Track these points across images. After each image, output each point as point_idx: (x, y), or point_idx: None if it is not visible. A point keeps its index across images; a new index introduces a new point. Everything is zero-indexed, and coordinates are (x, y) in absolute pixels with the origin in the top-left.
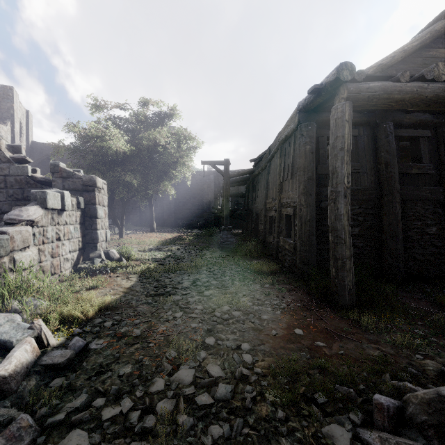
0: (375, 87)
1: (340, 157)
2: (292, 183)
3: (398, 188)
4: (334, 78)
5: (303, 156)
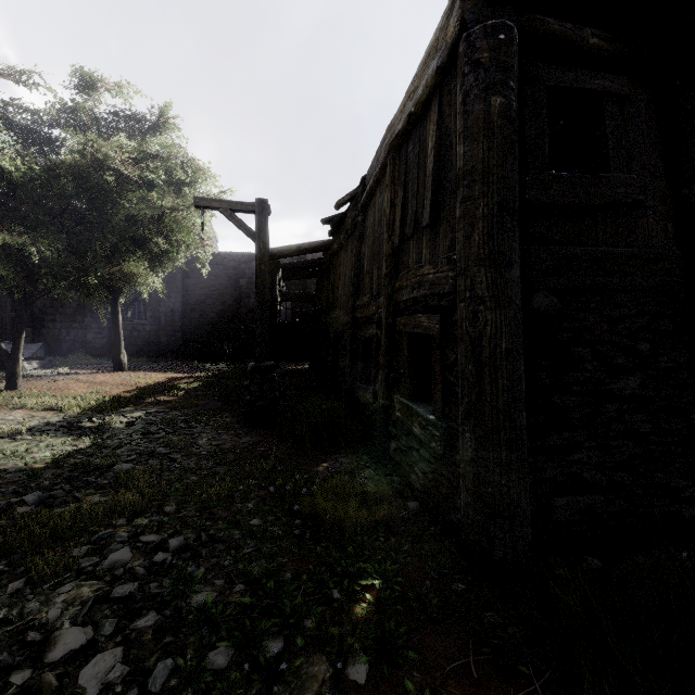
0: None
1: None
2: (432, 238)
3: None
4: None
5: (481, 130)
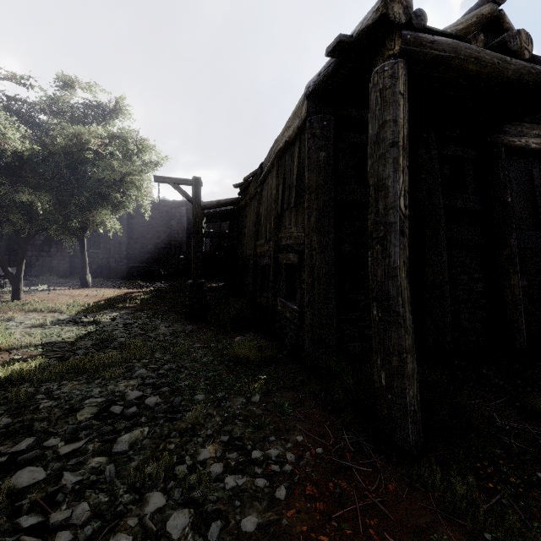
0: (443, 42)
1: (391, 159)
2: (296, 214)
3: (444, 226)
4: (377, 16)
5: (315, 168)
